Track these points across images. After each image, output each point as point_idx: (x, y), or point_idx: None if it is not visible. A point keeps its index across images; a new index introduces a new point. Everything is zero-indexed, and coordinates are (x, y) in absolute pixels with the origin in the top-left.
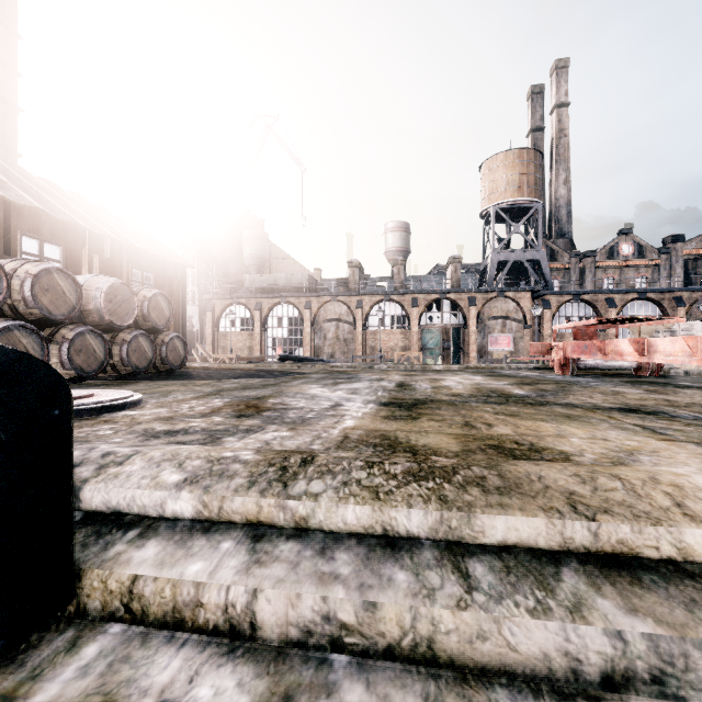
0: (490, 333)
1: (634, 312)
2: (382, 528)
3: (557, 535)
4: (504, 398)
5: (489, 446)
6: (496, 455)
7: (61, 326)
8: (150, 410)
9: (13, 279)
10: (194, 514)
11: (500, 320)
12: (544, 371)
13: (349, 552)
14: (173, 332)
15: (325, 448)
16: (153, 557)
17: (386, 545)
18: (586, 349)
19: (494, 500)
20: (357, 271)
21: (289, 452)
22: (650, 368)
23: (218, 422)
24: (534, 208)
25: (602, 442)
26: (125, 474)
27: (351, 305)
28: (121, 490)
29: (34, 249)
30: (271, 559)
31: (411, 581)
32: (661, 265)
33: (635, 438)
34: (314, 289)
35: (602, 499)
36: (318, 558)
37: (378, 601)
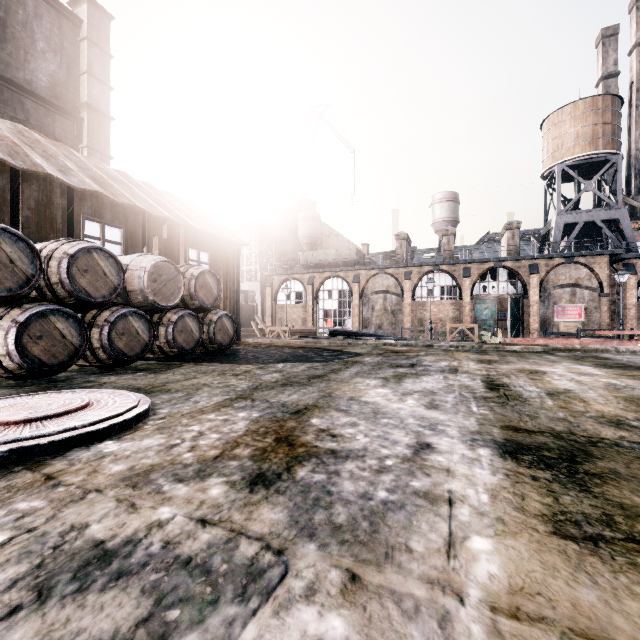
0: (556, 303)
1: None
2: None
3: None
4: None
5: None
6: None
7: (105, 308)
8: (139, 441)
9: (51, 260)
10: None
11: (568, 289)
12: None
13: None
14: (222, 311)
15: None
16: None
17: None
18: None
19: None
20: (404, 243)
21: None
22: None
23: (208, 510)
24: (612, 161)
25: None
26: None
27: (399, 277)
28: None
29: (96, 232)
30: None
31: None
32: None
33: None
34: (362, 262)
35: None
36: None
37: None
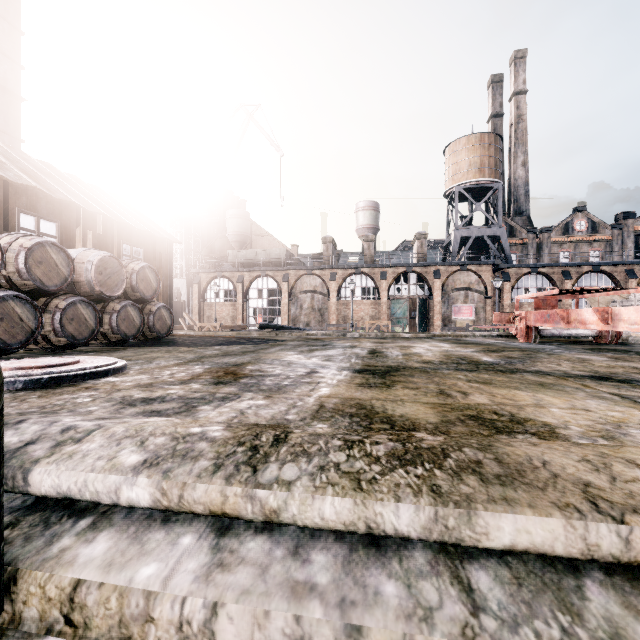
0: (454, 304)
1: (588, 283)
2: (365, 525)
3: (579, 541)
4: (474, 365)
5: (468, 417)
6: (477, 427)
7: (54, 296)
8: (132, 377)
9: (8, 252)
10: (152, 503)
11: (463, 292)
12: (507, 338)
13: (327, 552)
14: (160, 303)
15: (300, 418)
16: (101, 556)
17: (370, 543)
18: (549, 318)
19: (496, 493)
20: (330, 247)
21: (261, 427)
22: (610, 335)
23: (196, 390)
24: (495, 188)
25: (584, 413)
26: (81, 453)
27: (325, 278)
28: (72, 474)
29: (31, 225)
30: (236, 561)
31: (403, 596)
32: (614, 240)
33: (617, 408)
34: (291, 263)
35: (626, 493)
36: (291, 561)
37: (364, 625)
